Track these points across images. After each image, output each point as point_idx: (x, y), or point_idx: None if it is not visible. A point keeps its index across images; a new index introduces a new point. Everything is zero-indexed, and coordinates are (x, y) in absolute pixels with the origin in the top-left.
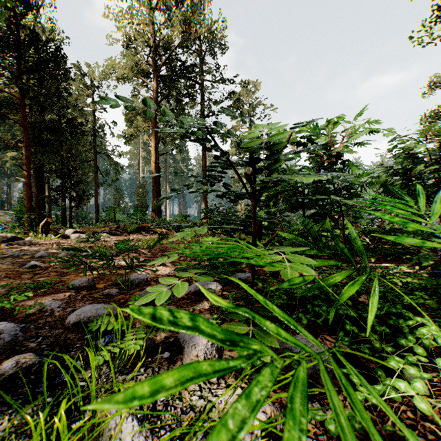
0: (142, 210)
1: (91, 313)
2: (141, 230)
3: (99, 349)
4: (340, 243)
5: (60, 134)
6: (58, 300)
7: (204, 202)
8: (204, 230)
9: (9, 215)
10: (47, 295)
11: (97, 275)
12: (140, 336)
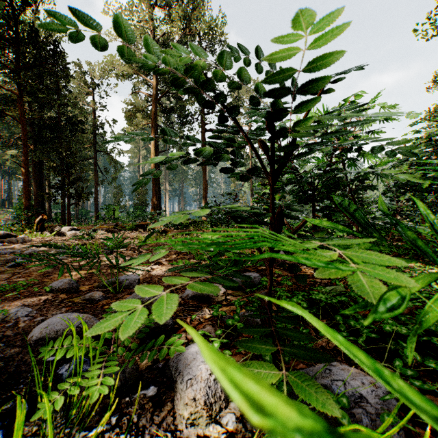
0: (142, 208)
1: (61, 326)
2: (140, 228)
3: (49, 391)
4: (409, 233)
5: (59, 131)
6: (30, 305)
7: (204, 200)
8: (204, 211)
9: (10, 213)
10: (19, 299)
11: (84, 275)
12: (110, 371)
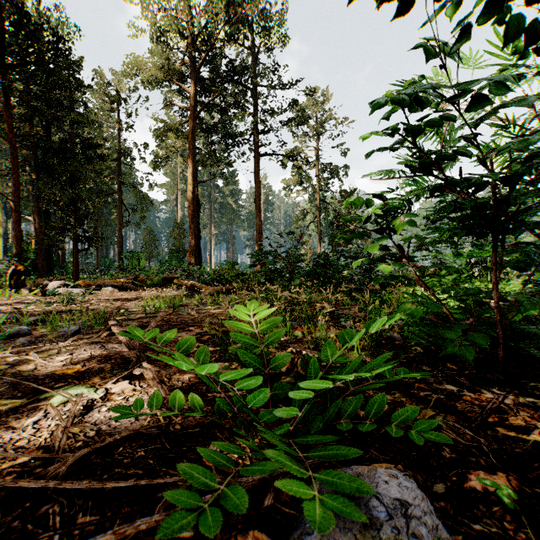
0: (179, 256)
1: None
2: (169, 282)
3: None
4: None
5: (69, 156)
6: None
7: (258, 245)
8: None
9: None
10: None
11: None
12: None
